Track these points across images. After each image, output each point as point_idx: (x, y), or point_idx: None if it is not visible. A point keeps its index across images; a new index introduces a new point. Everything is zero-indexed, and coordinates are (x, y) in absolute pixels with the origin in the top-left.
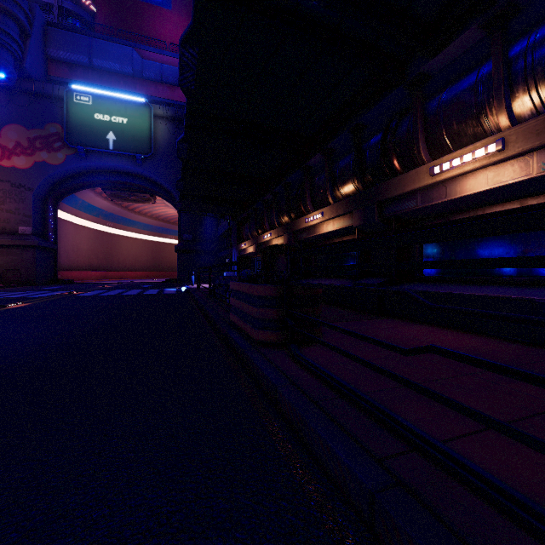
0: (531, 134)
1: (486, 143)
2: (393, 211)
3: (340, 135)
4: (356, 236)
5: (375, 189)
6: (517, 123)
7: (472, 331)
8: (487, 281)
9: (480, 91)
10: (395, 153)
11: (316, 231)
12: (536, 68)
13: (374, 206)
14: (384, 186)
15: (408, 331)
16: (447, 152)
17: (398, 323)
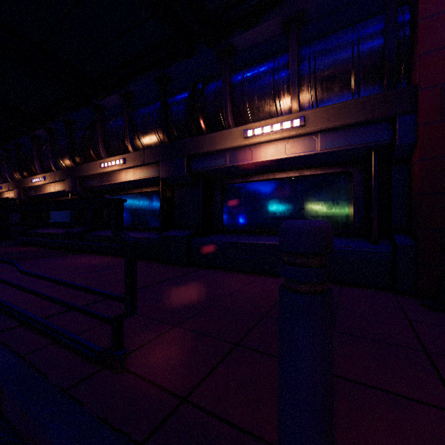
0: (133, 160)
1: (120, 158)
2: (88, 185)
3: (56, 122)
4: (70, 198)
5: (77, 168)
6: (137, 150)
7: (118, 256)
8: (131, 229)
9: (123, 128)
10: (91, 147)
11: (42, 190)
12: (139, 128)
13: (76, 179)
14: (81, 167)
15: (79, 259)
16: (116, 155)
17: (83, 255)
